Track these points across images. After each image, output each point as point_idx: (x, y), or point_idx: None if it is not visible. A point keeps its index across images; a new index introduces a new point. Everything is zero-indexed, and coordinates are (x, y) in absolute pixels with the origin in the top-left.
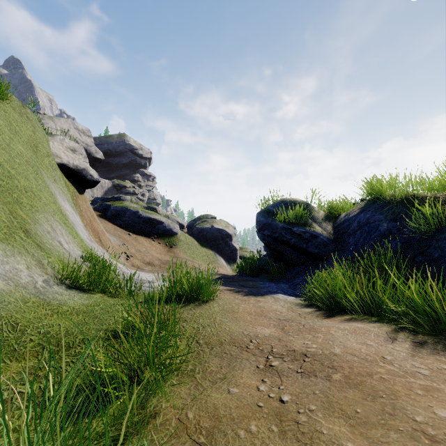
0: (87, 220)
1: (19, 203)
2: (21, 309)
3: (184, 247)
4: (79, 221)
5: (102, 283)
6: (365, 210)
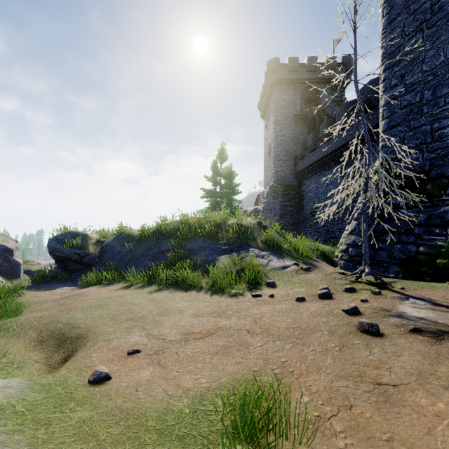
0: None
1: None
2: None
3: None
4: None
5: None
6: (115, 240)
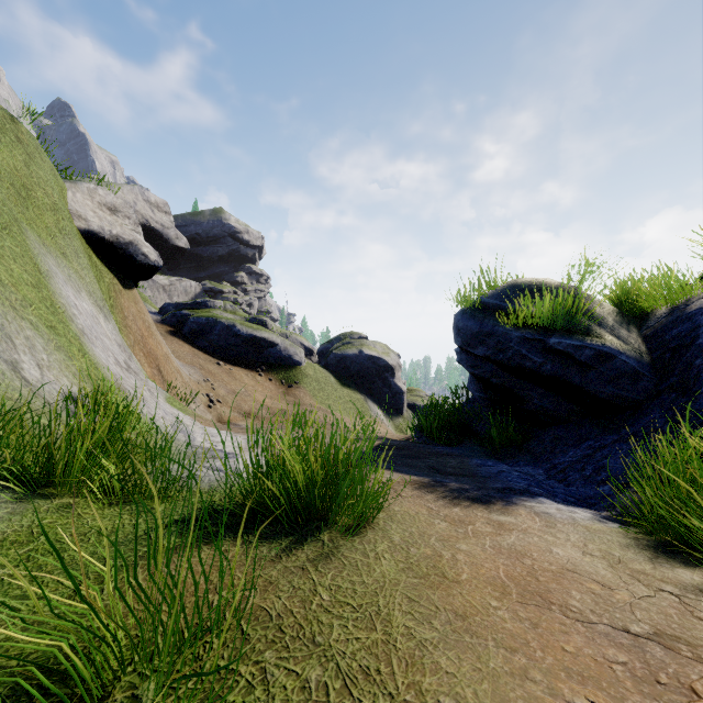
0: (136, 335)
1: None
2: None
3: (312, 386)
4: (109, 332)
5: (74, 466)
6: None
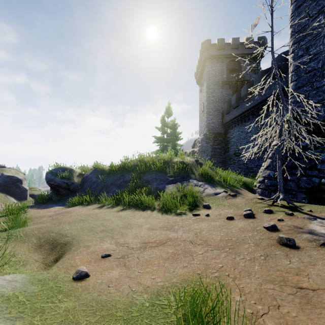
0: None
1: None
2: None
3: None
4: None
5: None
6: (92, 173)
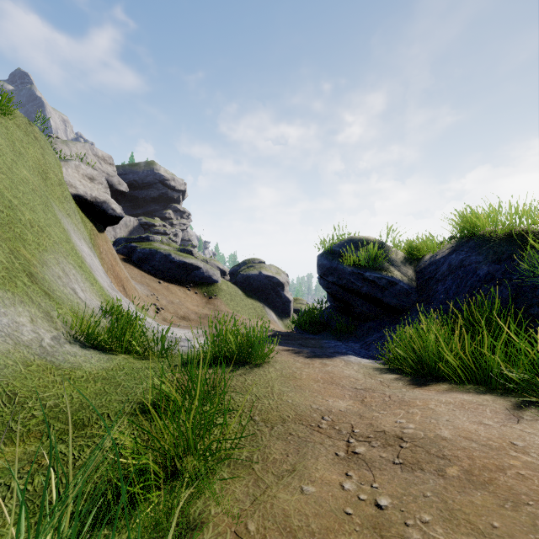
0: (108, 264)
1: (22, 240)
2: (21, 375)
3: (226, 297)
4: (98, 265)
5: (126, 341)
6: (457, 250)
